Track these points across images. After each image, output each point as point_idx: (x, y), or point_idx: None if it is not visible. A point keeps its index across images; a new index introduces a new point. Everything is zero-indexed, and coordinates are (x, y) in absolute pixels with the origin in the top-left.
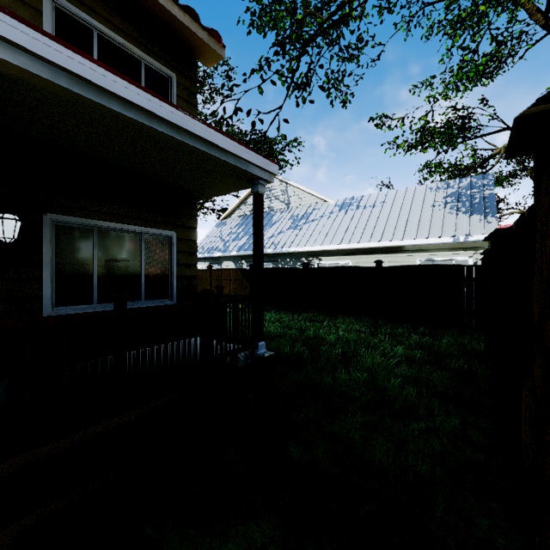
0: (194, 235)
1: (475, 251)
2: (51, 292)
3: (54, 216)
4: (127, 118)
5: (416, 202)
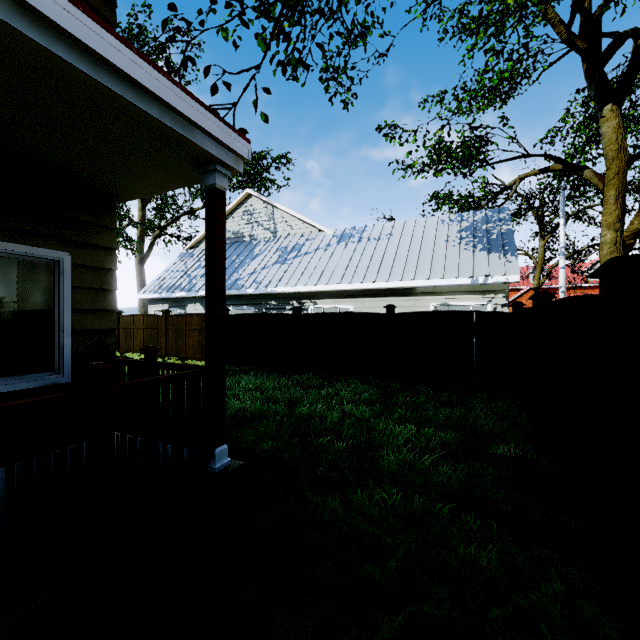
0: (110, 260)
1: (495, 295)
2: None
3: None
4: None
5: (427, 236)
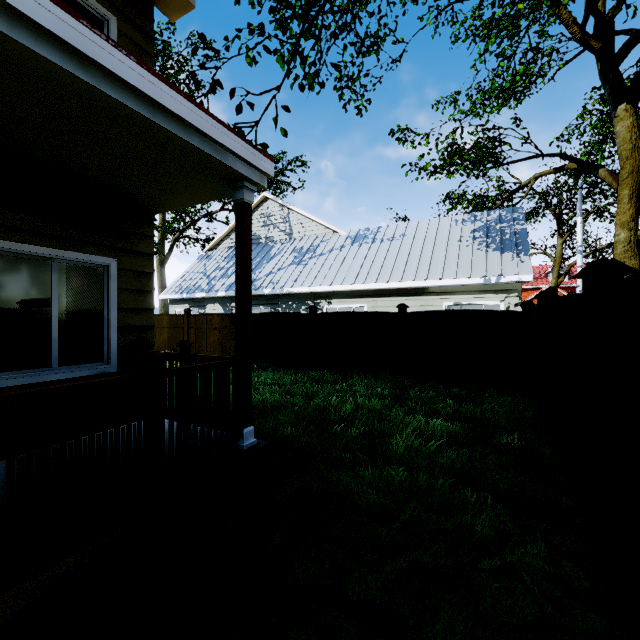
0: (149, 264)
1: (507, 294)
2: None
3: None
4: None
5: (440, 236)
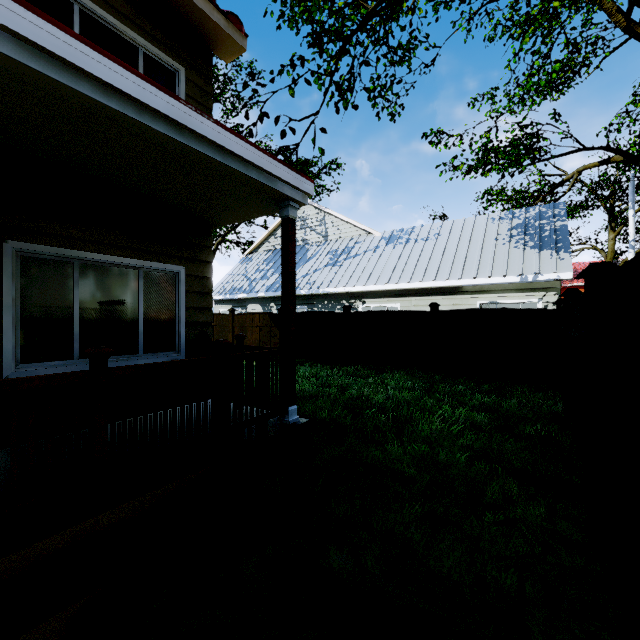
0: (209, 271)
1: (546, 292)
2: (15, 344)
3: (18, 245)
4: (107, 108)
5: (476, 235)
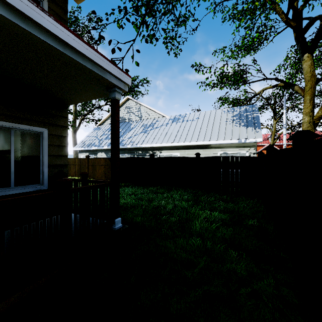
0: (65, 132)
1: (250, 148)
2: None
3: None
4: None
5: (216, 119)
